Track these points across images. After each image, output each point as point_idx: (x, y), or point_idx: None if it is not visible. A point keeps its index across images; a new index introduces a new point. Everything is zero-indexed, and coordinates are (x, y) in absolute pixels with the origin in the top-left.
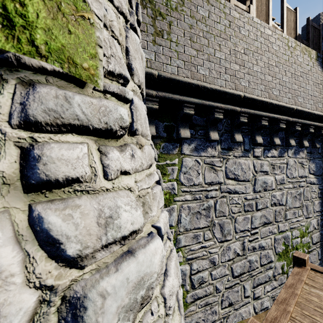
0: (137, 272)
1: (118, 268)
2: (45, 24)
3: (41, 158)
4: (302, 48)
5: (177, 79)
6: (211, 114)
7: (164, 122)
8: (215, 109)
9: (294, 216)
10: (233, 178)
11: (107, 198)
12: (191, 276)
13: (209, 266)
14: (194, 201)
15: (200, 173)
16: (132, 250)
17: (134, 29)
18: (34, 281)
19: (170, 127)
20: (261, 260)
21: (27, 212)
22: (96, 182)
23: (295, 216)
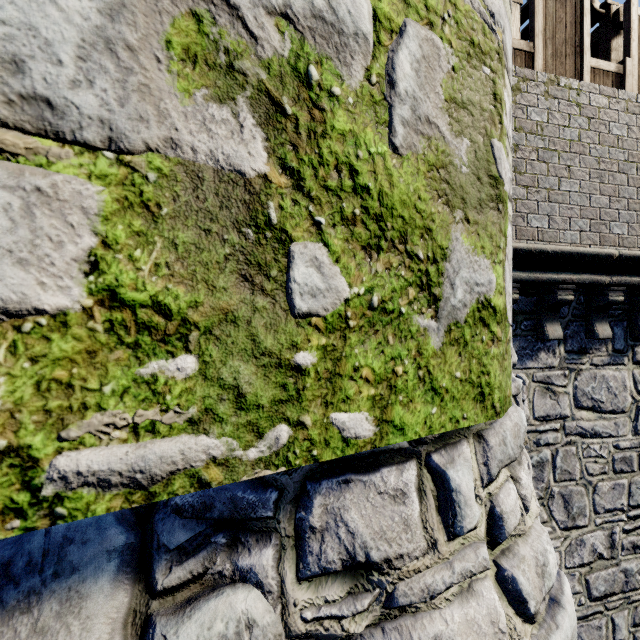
0: (570, 628)
1: (556, 624)
2: (498, 381)
3: (502, 516)
4: None
5: None
6: (549, 293)
7: None
8: (559, 284)
9: None
10: (590, 407)
11: (534, 540)
12: None
13: None
14: None
15: (525, 400)
16: (554, 597)
17: None
18: (515, 638)
19: None
20: None
21: (494, 568)
22: (525, 523)
23: None
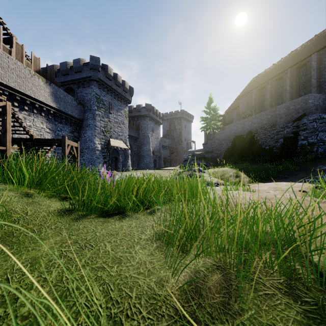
0: None
1: None
2: None
3: None
4: (38, 76)
5: None
6: None
7: None
8: None
9: None
10: None
11: None
12: None
13: None
14: None
15: None
16: None
17: None
18: None
19: None
20: None
21: None
22: None
23: None
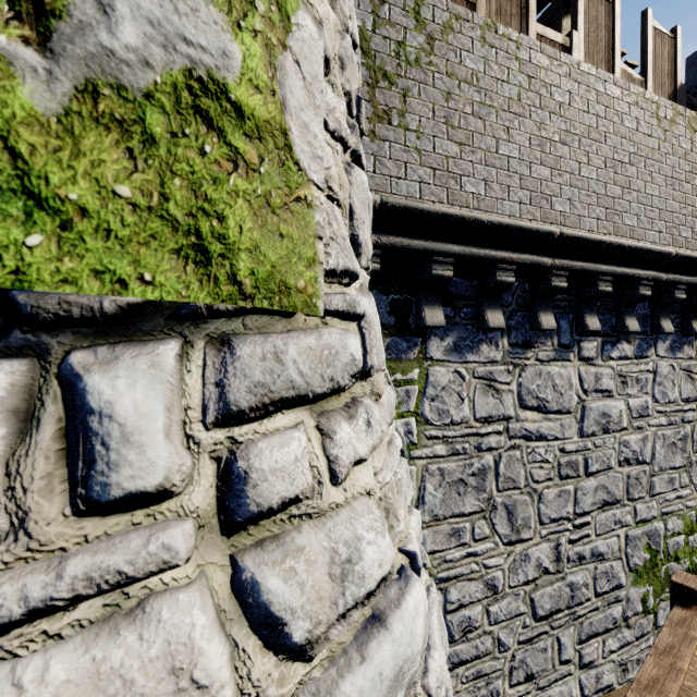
0: (393, 659)
1: (364, 655)
2: (250, 240)
3: (248, 475)
4: (689, 119)
5: (419, 209)
6: (489, 275)
7: (390, 295)
8: (498, 264)
9: (671, 486)
10: (535, 407)
11: (340, 524)
12: (445, 616)
13: (484, 595)
14: (452, 458)
15: (465, 399)
16: (380, 613)
17: (357, 158)
18: (249, 693)
19: (402, 305)
20: (597, 584)
21: (229, 569)
22: (322, 497)
23: (674, 486)
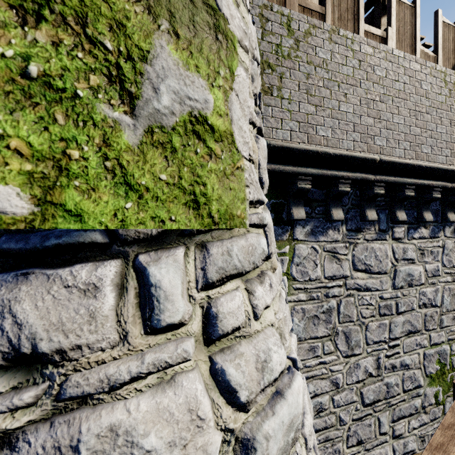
0: (288, 415)
1: (274, 411)
2: (217, 194)
3: (218, 315)
4: None
5: (290, 148)
6: (334, 186)
7: (271, 200)
8: (340, 179)
9: (454, 322)
10: (363, 269)
11: (259, 341)
12: None
13: (330, 389)
14: (310, 302)
15: (318, 265)
16: (280, 390)
17: (260, 130)
18: (221, 425)
19: (278, 206)
20: (404, 384)
21: (209, 363)
22: (250, 326)
23: None
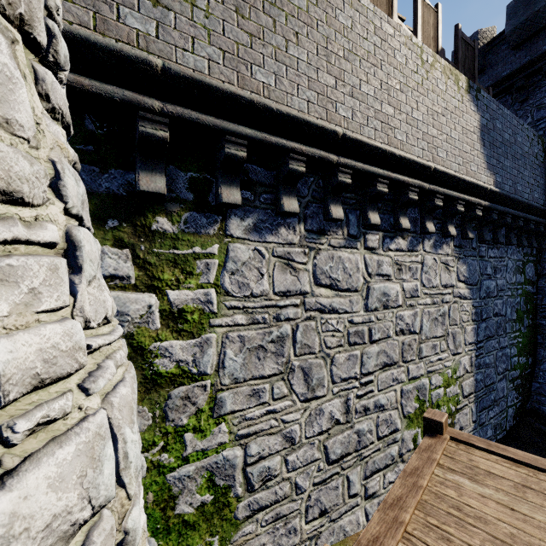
0: None
1: None
2: None
3: None
4: (444, 67)
5: (207, 83)
6: (284, 164)
7: (188, 172)
8: (290, 153)
9: (434, 351)
10: (328, 285)
11: None
12: (245, 469)
13: (283, 447)
14: (252, 326)
15: (265, 274)
16: None
17: None
18: None
19: (201, 183)
20: (379, 429)
21: None
22: None
23: (436, 351)
